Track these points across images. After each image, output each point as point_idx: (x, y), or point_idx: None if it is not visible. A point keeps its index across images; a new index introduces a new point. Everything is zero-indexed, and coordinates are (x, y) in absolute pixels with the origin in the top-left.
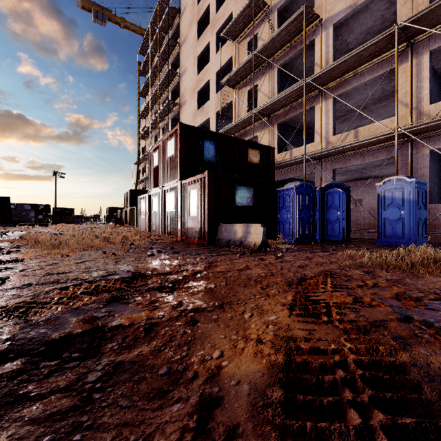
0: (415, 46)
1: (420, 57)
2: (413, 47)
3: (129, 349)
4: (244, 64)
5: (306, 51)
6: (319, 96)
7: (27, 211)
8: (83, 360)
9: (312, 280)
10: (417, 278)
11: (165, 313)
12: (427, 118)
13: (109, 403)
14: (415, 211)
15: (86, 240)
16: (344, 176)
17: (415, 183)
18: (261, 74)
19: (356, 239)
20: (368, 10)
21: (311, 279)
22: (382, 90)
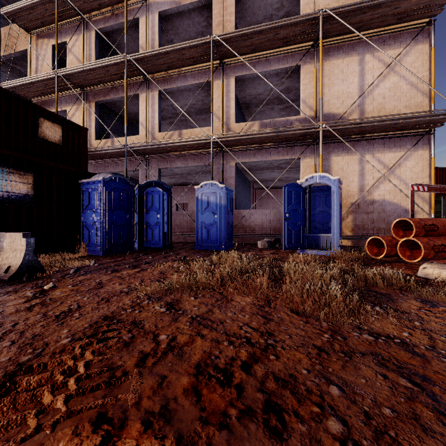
0: (226, 68)
1: (229, 79)
2: (224, 68)
3: None
4: (44, 2)
5: (132, 30)
6: (144, 84)
7: None
8: None
9: (36, 377)
10: (226, 304)
11: None
12: (233, 132)
13: None
14: (225, 216)
15: None
16: (172, 179)
17: (225, 189)
18: (73, 30)
19: (179, 243)
20: (191, 19)
21: (45, 366)
22: (203, 102)
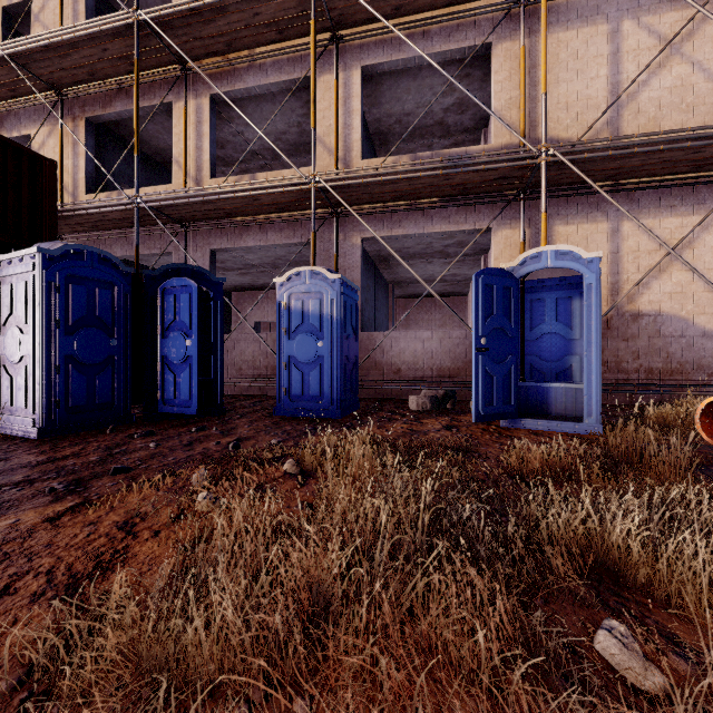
0: (343, 50)
1: (349, 72)
2: (340, 51)
3: None
4: None
5: None
6: (183, 83)
7: None
8: None
9: None
10: None
11: None
12: (359, 168)
13: None
14: (340, 343)
15: None
16: (246, 276)
17: (340, 284)
18: None
19: (248, 400)
20: None
21: None
22: (300, 129)
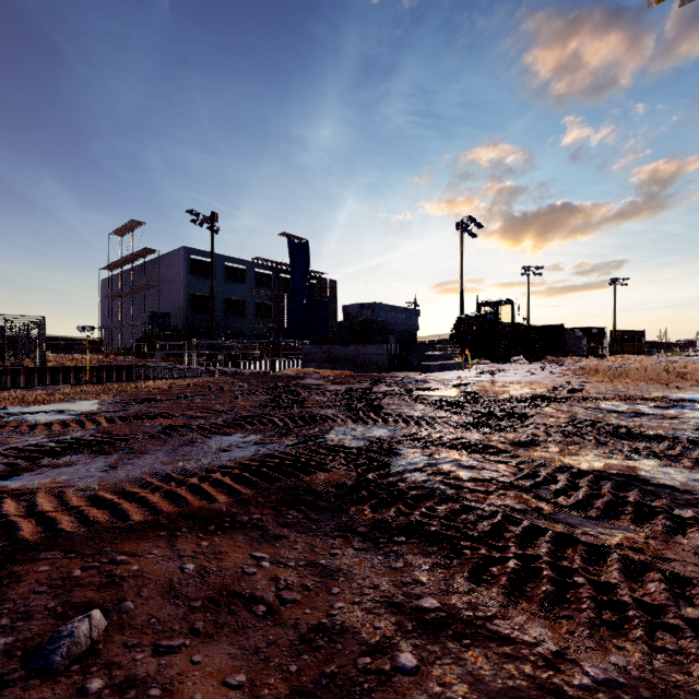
0: None
1: None
2: None
3: (655, 420)
4: None
5: None
6: None
7: (579, 338)
8: (630, 418)
9: None
10: None
11: (691, 416)
12: None
13: (638, 424)
14: None
15: (649, 373)
16: None
17: None
18: None
19: None
20: None
21: None
22: None
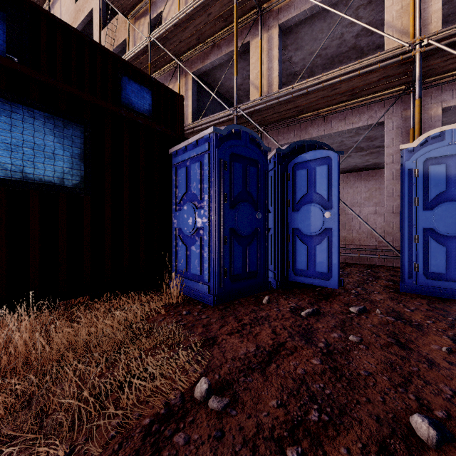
0: None
1: None
2: None
3: None
4: None
5: None
6: (257, 24)
7: None
8: None
9: None
10: None
11: None
12: None
13: None
14: None
15: None
16: None
17: None
18: None
19: None
20: None
21: None
22: (340, 40)
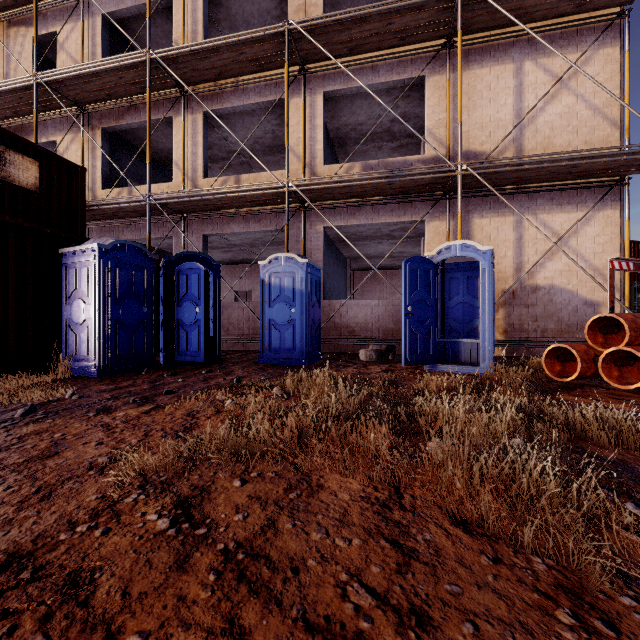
0: (309, 78)
1: (314, 96)
2: (307, 79)
3: None
4: None
5: (163, 18)
6: (181, 101)
7: None
8: None
9: None
10: (308, 502)
11: None
12: (322, 177)
13: None
14: (308, 310)
15: None
16: (228, 253)
17: (308, 266)
18: (66, 13)
19: (236, 353)
20: (256, 3)
21: None
22: (274, 135)
